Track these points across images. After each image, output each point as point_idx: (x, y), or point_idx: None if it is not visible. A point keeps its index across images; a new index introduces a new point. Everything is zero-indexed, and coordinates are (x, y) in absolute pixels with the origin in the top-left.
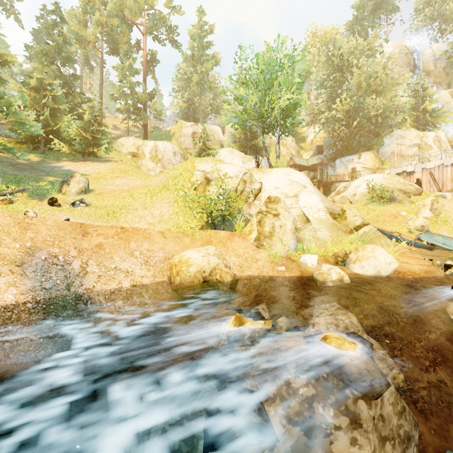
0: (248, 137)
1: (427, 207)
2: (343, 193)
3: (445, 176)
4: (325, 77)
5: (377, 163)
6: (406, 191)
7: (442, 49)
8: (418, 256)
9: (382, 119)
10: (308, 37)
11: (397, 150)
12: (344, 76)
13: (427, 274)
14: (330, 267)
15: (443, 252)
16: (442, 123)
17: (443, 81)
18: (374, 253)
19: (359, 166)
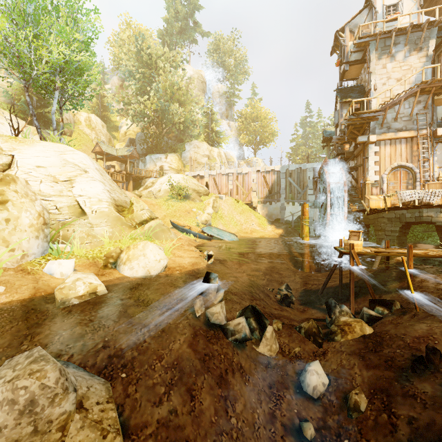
0: (35, 103)
1: (211, 205)
2: (150, 188)
3: (222, 182)
4: (134, 68)
5: (180, 165)
6: (199, 191)
7: (224, 90)
8: (193, 248)
9: (184, 127)
10: (122, 23)
11: (194, 156)
12: (153, 76)
13: (193, 266)
14: (80, 276)
15: (217, 241)
16: (223, 144)
17: (224, 113)
18: (144, 251)
19: (167, 165)
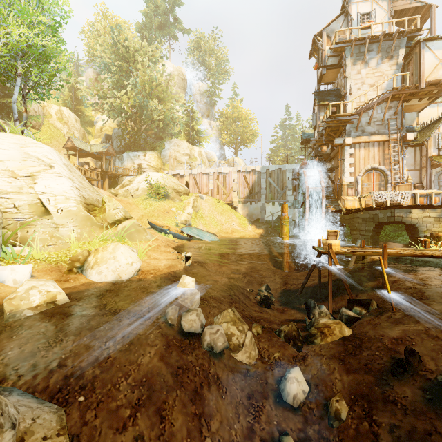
0: None
1: (191, 205)
2: (128, 187)
3: (203, 182)
4: (110, 60)
5: (160, 164)
6: (178, 190)
7: (205, 89)
8: (170, 250)
9: (163, 125)
10: (98, 13)
11: (173, 155)
12: (131, 70)
13: (170, 269)
14: (35, 284)
15: (197, 242)
16: (204, 143)
17: (205, 112)
18: (114, 254)
19: (145, 163)
